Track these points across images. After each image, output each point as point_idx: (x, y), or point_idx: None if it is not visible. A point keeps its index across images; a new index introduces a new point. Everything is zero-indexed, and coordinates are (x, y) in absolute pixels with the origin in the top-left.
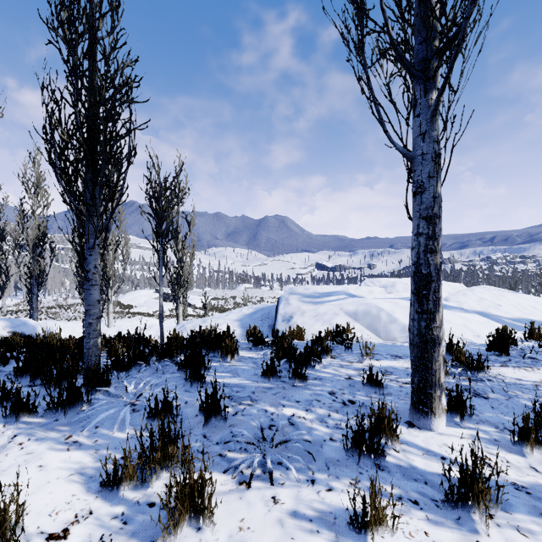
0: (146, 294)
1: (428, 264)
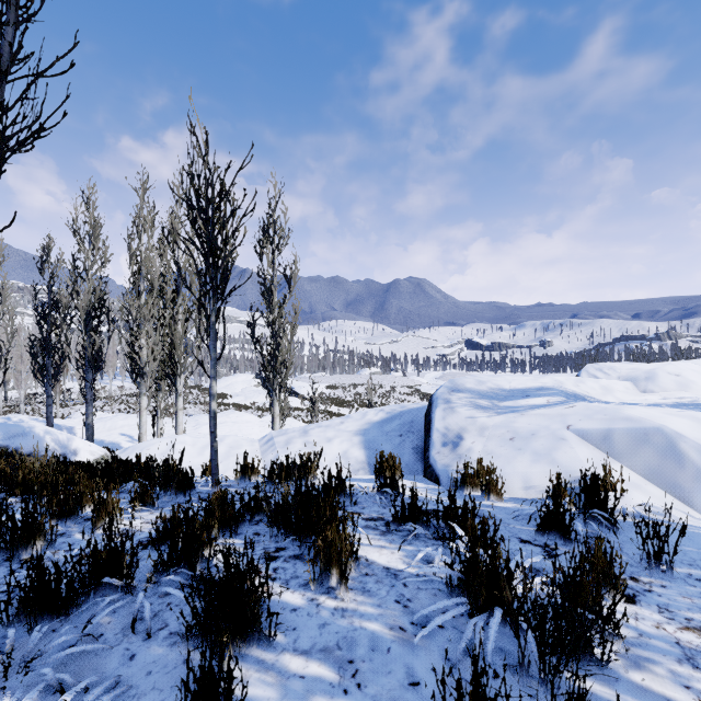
0: (243, 380)
1: None
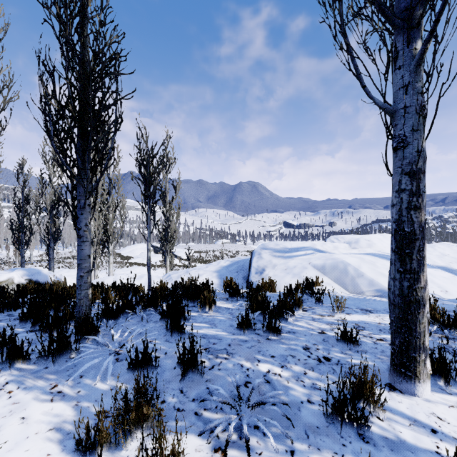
0: (141, 247)
1: (411, 222)
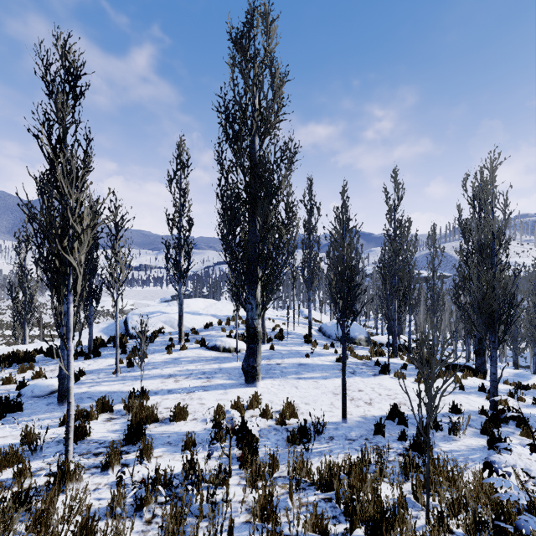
0: None
1: (181, 313)
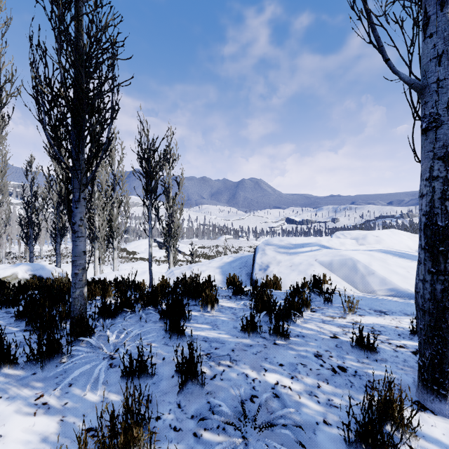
0: (146, 243)
1: (446, 214)
